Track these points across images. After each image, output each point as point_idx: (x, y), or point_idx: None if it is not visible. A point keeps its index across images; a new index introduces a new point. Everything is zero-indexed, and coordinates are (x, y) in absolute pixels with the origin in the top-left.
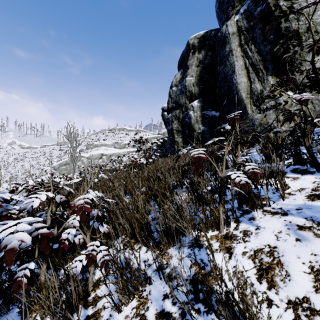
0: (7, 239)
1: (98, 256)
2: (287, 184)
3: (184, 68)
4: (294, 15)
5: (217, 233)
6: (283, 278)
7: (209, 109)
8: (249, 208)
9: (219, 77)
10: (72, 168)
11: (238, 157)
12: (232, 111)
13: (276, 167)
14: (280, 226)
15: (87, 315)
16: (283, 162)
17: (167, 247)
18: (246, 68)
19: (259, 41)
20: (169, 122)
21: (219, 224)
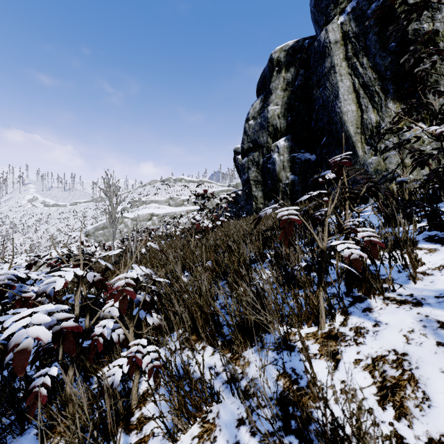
0: (18, 335)
1: (145, 360)
2: (419, 258)
3: (265, 94)
4: (426, 11)
5: (315, 330)
6: (419, 403)
7: (301, 151)
8: (362, 293)
9: (316, 105)
10: (111, 234)
11: (346, 219)
12: (334, 153)
13: (404, 233)
14: (411, 322)
15: (129, 443)
16: (414, 227)
17: (242, 348)
18: (355, 90)
19: (374, 52)
20: (244, 170)
21: (318, 317)
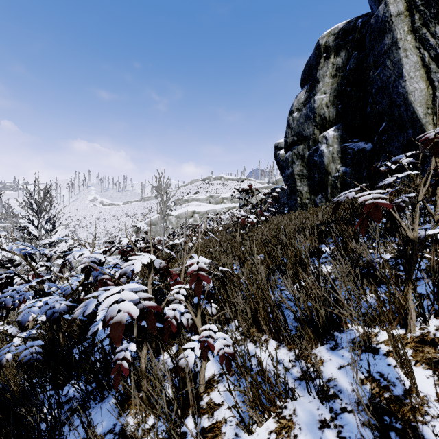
0: (111, 309)
1: (216, 346)
2: None
3: (311, 83)
4: None
5: (402, 333)
6: None
7: (354, 140)
8: None
9: (373, 88)
10: (162, 228)
11: (436, 207)
12: (396, 139)
13: None
14: None
15: (202, 426)
16: None
17: (312, 345)
18: (424, 66)
19: None
20: (287, 164)
21: (406, 318)
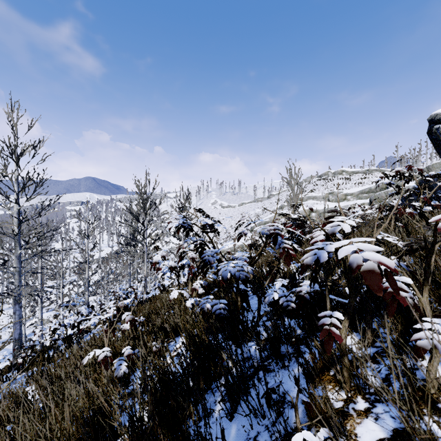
0: (354, 257)
1: None
2: None
3: None
4: None
5: None
6: None
7: None
8: None
9: None
10: None
11: None
12: None
13: None
14: None
15: None
16: None
17: None
18: None
19: None
20: None
21: None
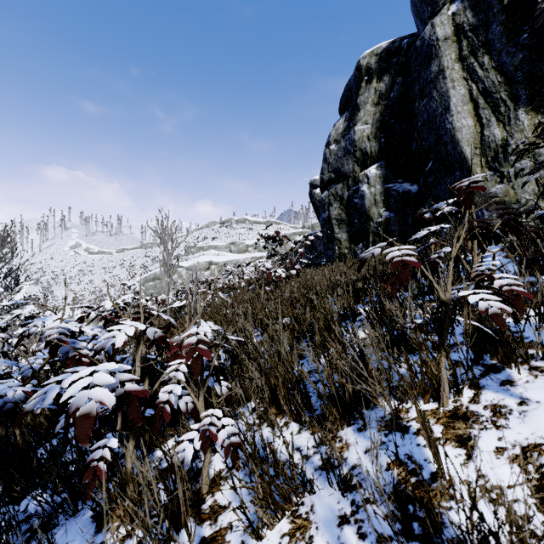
0: (79, 398)
1: (220, 435)
2: None
3: (351, 110)
4: None
5: (435, 407)
6: None
7: (399, 180)
8: (497, 361)
9: (419, 121)
10: (166, 285)
11: (473, 264)
12: (443, 182)
13: None
14: None
15: (203, 536)
16: None
17: (338, 426)
18: (472, 100)
19: (499, 48)
20: (324, 206)
21: (439, 390)
